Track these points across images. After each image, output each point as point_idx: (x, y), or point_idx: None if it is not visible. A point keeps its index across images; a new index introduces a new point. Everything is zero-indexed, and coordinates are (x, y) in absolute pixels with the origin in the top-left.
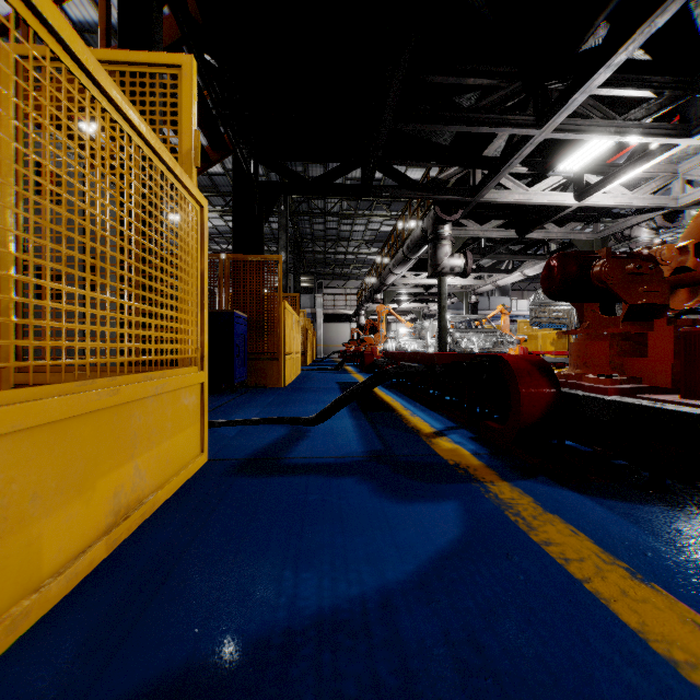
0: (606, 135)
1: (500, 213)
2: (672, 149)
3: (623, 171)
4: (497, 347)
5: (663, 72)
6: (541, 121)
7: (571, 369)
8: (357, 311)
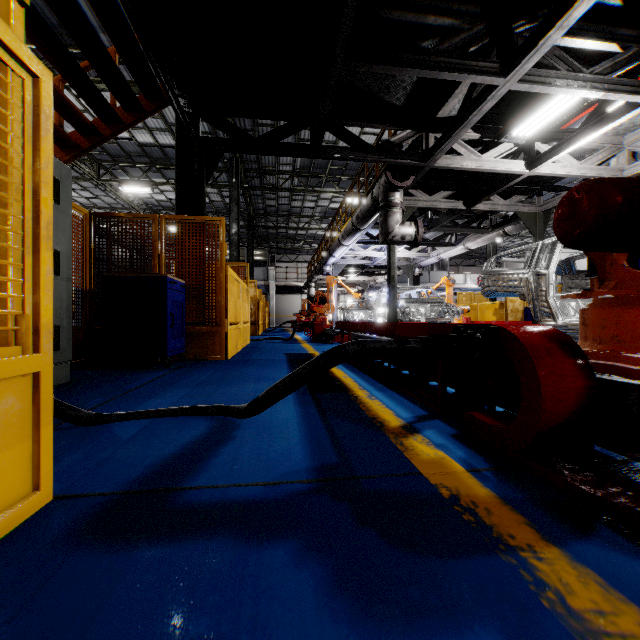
0: (572, 88)
1: (448, 184)
2: (634, 109)
3: (579, 136)
4: (442, 317)
5: (630, 24)
6: (506, 70)
7: (591, 344)
8: (307, 283)
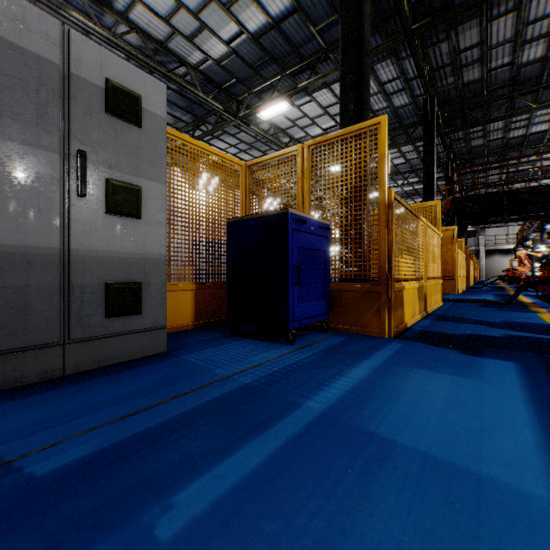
0: None
1: None
2: None
3: None
4: None
5: None
6: None
7: None
8: (513, 248)
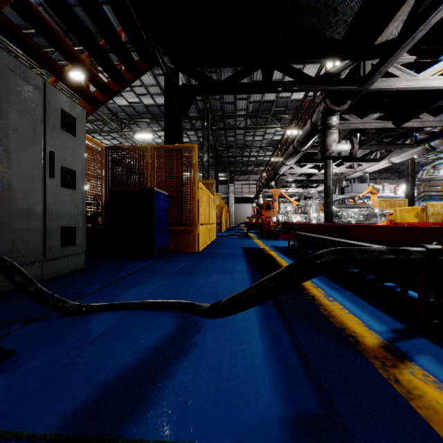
0: None
1: (378, 108)
2: None
3: None
4: (370, 219)
5: None
6: None
7: None
8: (256, 195)
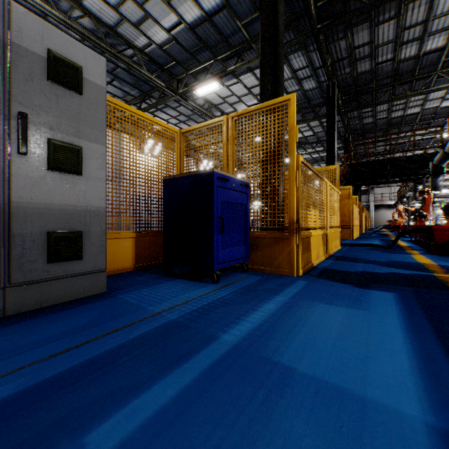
0: None
1: None
2: None
3: None
4: None
5: None
6: None
7: None
8: (395, 203)
